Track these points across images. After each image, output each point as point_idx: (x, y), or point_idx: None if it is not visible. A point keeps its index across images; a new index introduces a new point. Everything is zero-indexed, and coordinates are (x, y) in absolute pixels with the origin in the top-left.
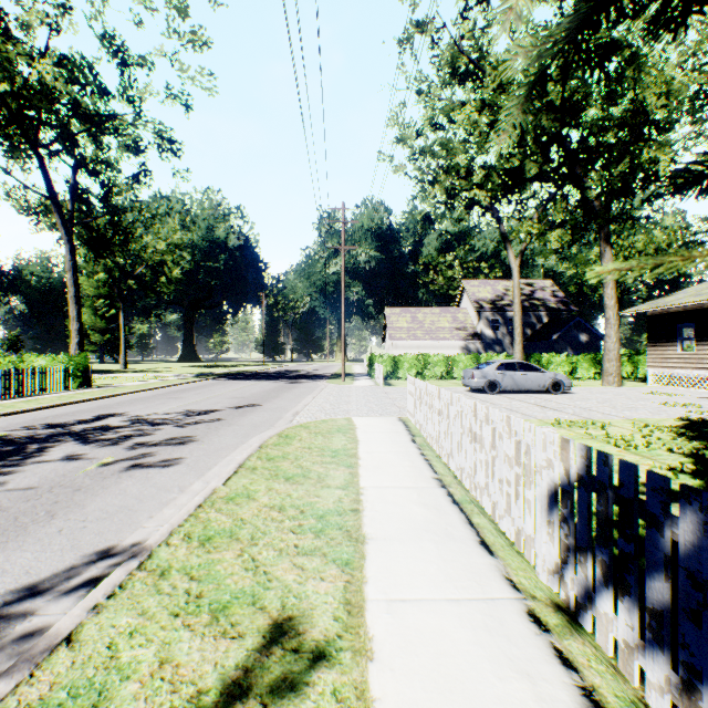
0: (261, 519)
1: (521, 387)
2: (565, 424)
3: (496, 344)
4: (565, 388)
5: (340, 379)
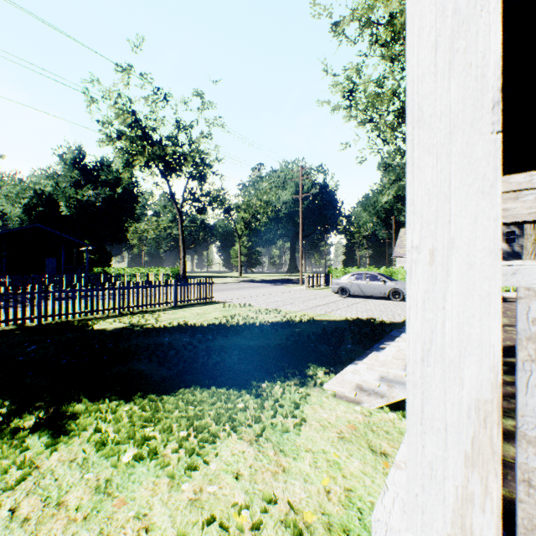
0: (50, 310)
1: (366, 293)
2: (265, 311)
3: (511, 257)
4: (405, 296)
5: (304, 285)
